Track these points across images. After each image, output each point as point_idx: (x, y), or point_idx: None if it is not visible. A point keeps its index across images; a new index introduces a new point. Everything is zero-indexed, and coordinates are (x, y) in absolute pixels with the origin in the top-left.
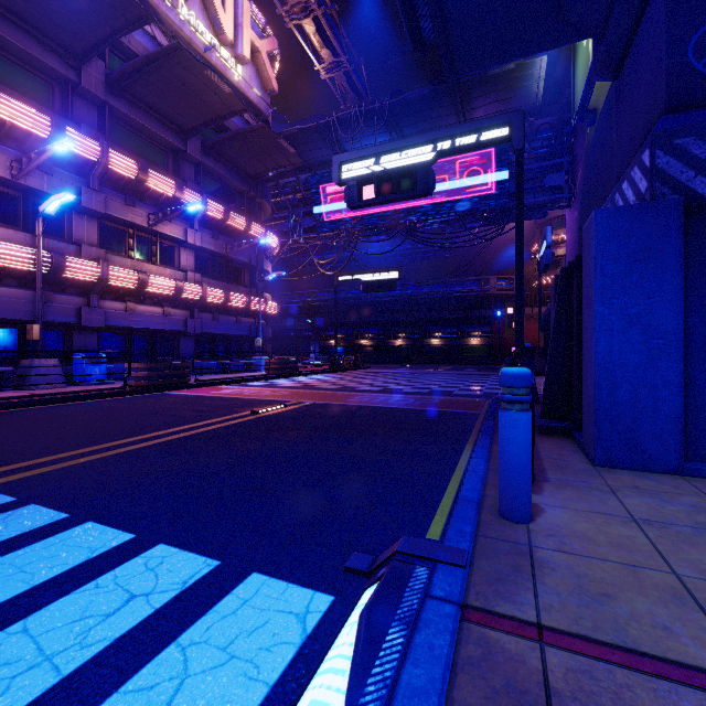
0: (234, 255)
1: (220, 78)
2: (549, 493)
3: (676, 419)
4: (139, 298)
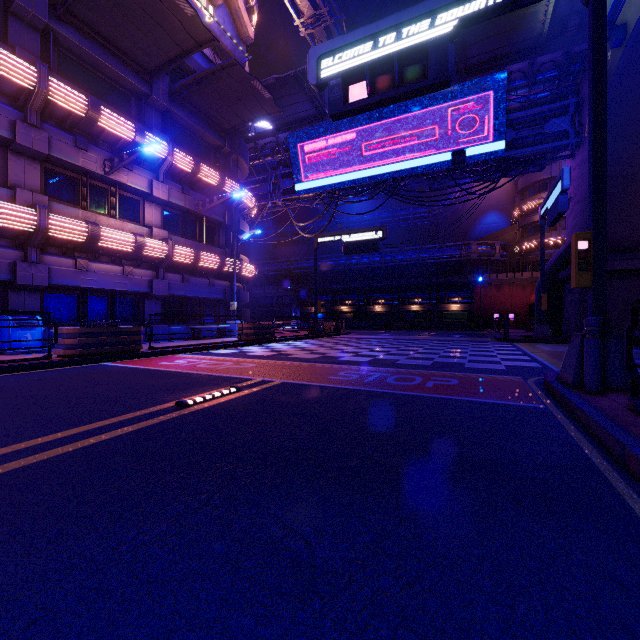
0: (207, 213)
1: None
2: None
3: None
4: (93, 254)
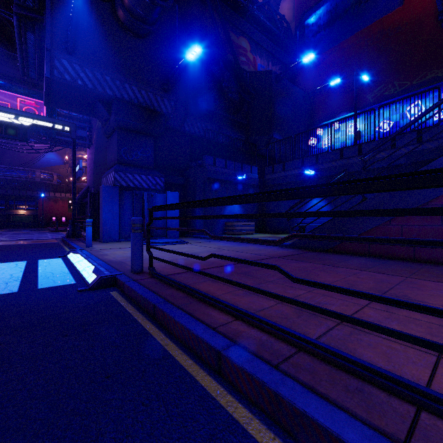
0: None
1: None
2: (94, 245)
3: (118, 231)
4: None
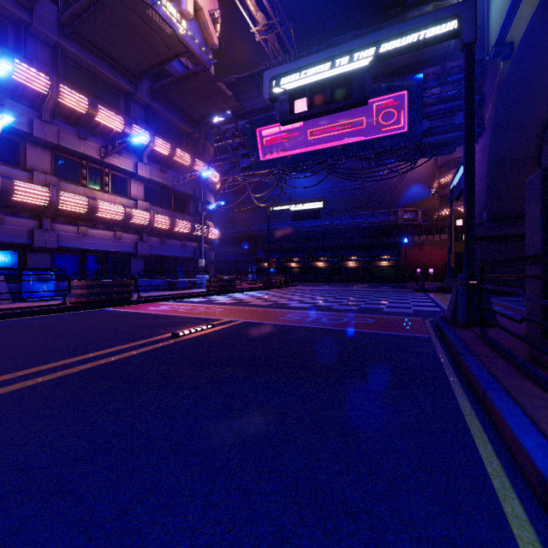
0: (180, 187)
1: (161, 18)
2: None
3: None
4: (91, 222)
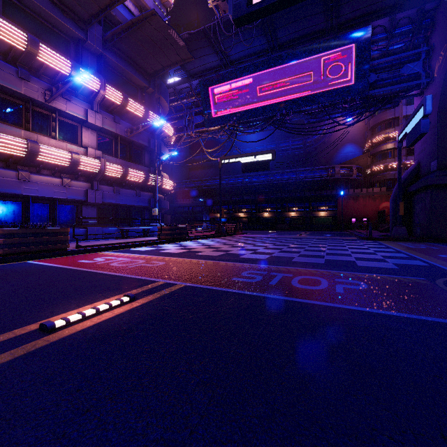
0: (134, 138)
1: None
2: None
3: None
4: (35, 168)
